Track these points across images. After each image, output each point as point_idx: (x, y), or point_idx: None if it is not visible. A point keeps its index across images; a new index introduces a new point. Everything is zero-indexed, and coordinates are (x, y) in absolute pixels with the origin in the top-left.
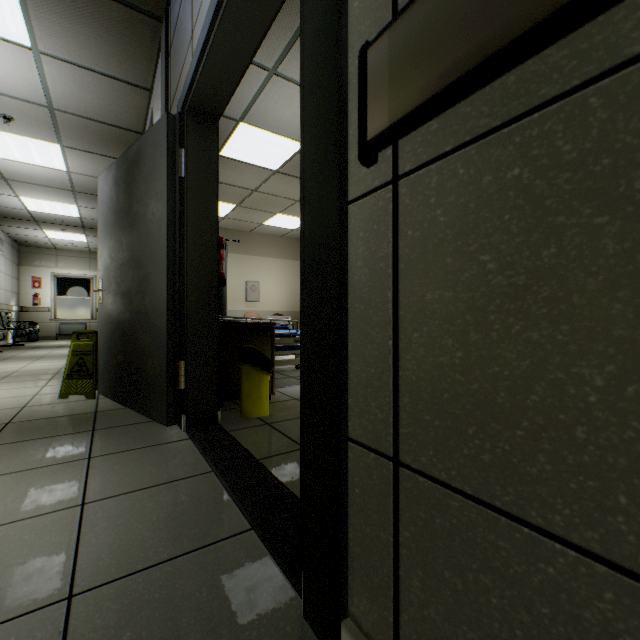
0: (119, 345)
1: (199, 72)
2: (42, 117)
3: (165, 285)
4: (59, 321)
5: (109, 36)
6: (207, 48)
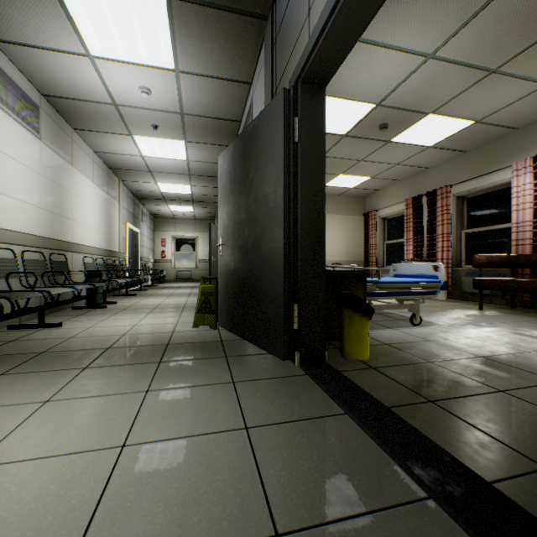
0: (236, 288)
1: (321, 40)
2: (176, 122)
3: (281, 238)
4: (176, 269)
5: (226, 45)
6: (334, 11)
